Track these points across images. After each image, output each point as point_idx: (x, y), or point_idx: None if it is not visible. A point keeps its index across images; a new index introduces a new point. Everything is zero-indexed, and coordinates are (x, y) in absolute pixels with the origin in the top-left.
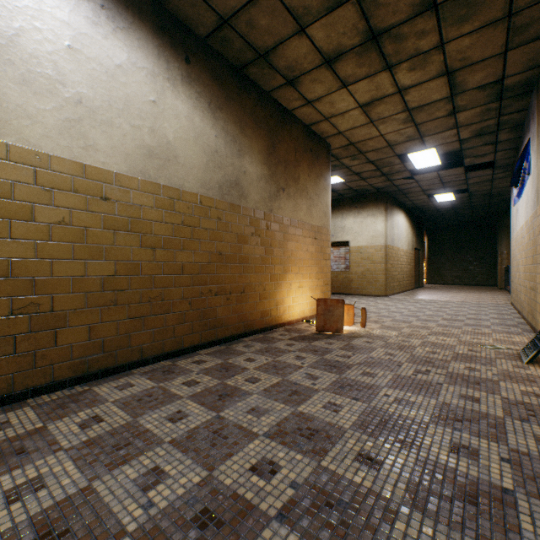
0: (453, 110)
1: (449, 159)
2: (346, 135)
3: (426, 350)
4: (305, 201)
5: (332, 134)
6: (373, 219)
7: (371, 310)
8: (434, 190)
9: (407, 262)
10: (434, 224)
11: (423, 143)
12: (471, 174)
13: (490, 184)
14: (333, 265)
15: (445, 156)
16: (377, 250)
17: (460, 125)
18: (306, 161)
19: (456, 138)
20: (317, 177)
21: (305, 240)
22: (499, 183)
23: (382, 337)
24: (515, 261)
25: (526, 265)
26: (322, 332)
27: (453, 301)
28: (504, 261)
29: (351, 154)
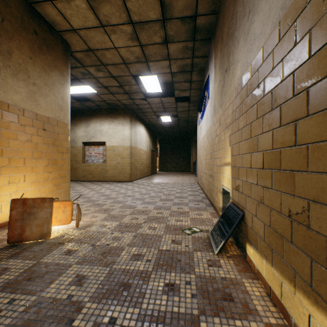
0: (166, 38)
1: (167, 91)
2: (82, 36)
3: (132, 253)
4: (25, 84)
5: (67, 29)
6: (122, 127)
7: (112, 195)
8: (160, 112)
9: (146, 158)
10: (163, 137)
11: (149, 67)
12: (179, 104)
13: (188, 113)
14: (94, 159)
15: (165, 88)
16: (125, 149)
17: (171, 57)
18: (27, 41)
19: (170, 70)
20: (48, 67)
21: (25, 129)
22: (192, 113)
23: (96, 235)
24: (199, 157)
25: (207, 159)
26: (19, 242)
27: (170, 183)
28: (193, 158)
29: (95, 64)
